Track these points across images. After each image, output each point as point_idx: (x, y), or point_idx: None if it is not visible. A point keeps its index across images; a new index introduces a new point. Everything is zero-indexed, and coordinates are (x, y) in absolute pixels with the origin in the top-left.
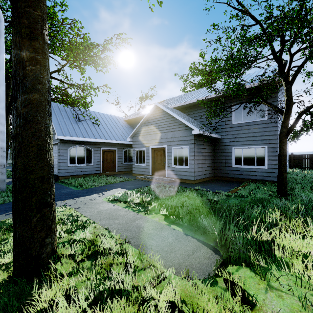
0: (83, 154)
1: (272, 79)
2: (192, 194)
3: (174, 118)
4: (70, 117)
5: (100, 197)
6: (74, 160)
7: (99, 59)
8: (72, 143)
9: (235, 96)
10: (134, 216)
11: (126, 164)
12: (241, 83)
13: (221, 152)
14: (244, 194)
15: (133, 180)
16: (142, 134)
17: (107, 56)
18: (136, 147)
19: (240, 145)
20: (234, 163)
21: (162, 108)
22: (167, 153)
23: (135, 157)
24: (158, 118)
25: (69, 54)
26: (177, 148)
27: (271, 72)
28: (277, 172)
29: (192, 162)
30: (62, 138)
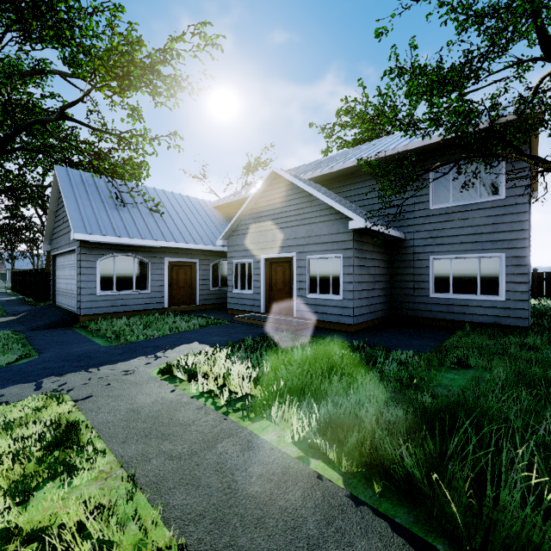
0: (130, 271)
1: (518, 113)
2: (355, 361)
3: (310, 196)
4: (104, 198)
5: (148, 367)
6: (111, 283)
7: (158, 78)
8: (105, 248)
9: (435, 151)
10: (216, 426)
11: (217, 290)
12: (469, 107)
13: (405, 266)
14: (471, 361)
15: (228, 324)
16: (247, 231)
17: (174, 70)
18: (235, 258)
19: (446, 251)
20: (434, 288)
21: (286, 178)
22: (296, 269)
23: (233, 276)
24: (279, 198)
25: (96, 66)
26: (316, 258)
27: (510, 102)
28: (528, 308)
29: (348, 286)
30: (84, 239)
